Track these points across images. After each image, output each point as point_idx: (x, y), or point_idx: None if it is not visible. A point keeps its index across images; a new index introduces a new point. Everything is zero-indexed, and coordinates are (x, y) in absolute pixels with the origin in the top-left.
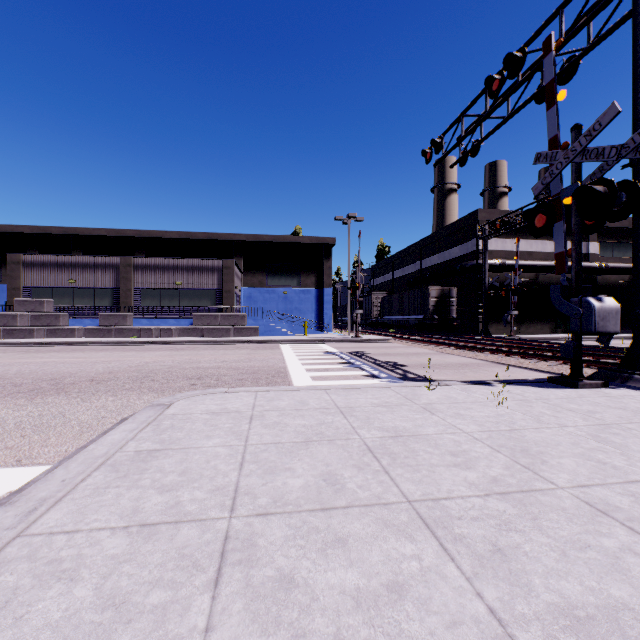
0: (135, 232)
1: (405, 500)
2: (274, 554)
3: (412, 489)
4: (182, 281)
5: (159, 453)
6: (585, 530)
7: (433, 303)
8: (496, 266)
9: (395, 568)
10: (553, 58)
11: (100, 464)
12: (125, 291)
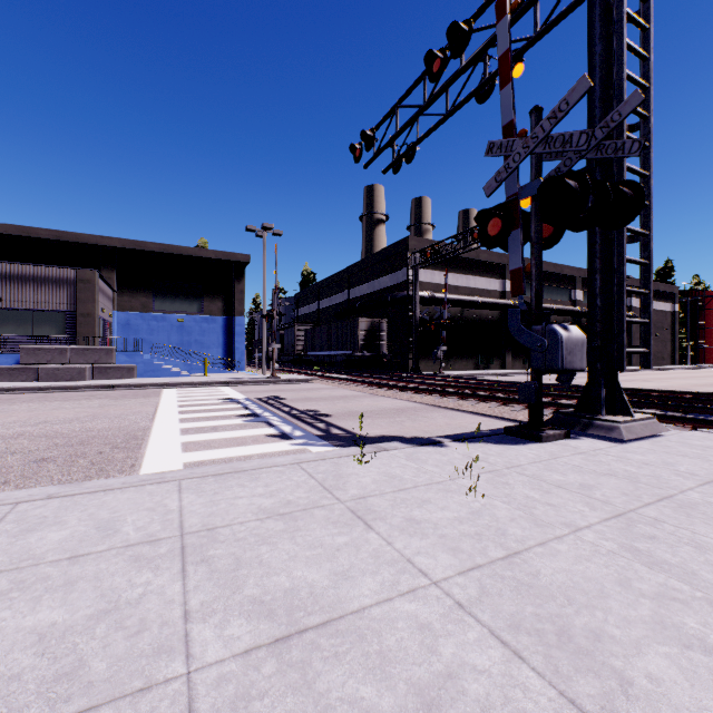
0: None
1: None
2: None
3: None
4: (3, 297)
5: None
6: None
7: (363, 337)
8: (426, 298)
9: None
10: (508, 23)
11: None
12: None
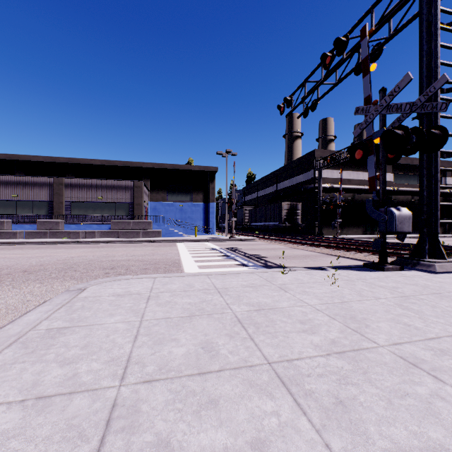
0: (66, 159)
1: (266, 362)
2: (154, 419)
3: (271, 352)
4: (103, 196)
5: (67, 330)
6: (403, 380)
7: (285, 213)
8: (327, 188)
9: (258, 425)
10: (367, 41)
11: (12, 342)
12: (58, 203)
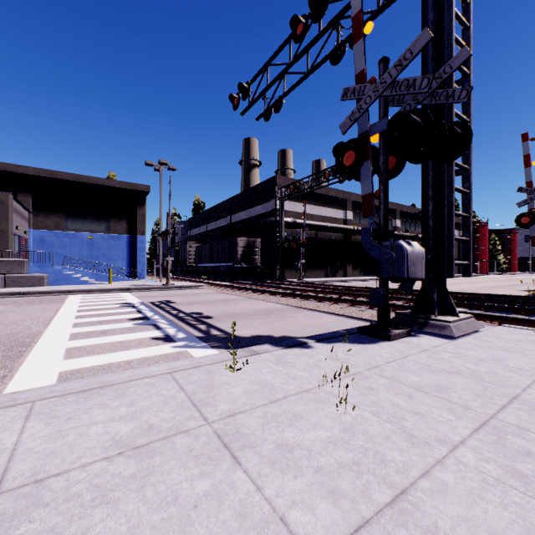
0: None
1: None
2: None
3: None
4: None
5: None
6: None
7: (241, 252)
8: (290, 223)
9: None
10: None
11: None
12: None
